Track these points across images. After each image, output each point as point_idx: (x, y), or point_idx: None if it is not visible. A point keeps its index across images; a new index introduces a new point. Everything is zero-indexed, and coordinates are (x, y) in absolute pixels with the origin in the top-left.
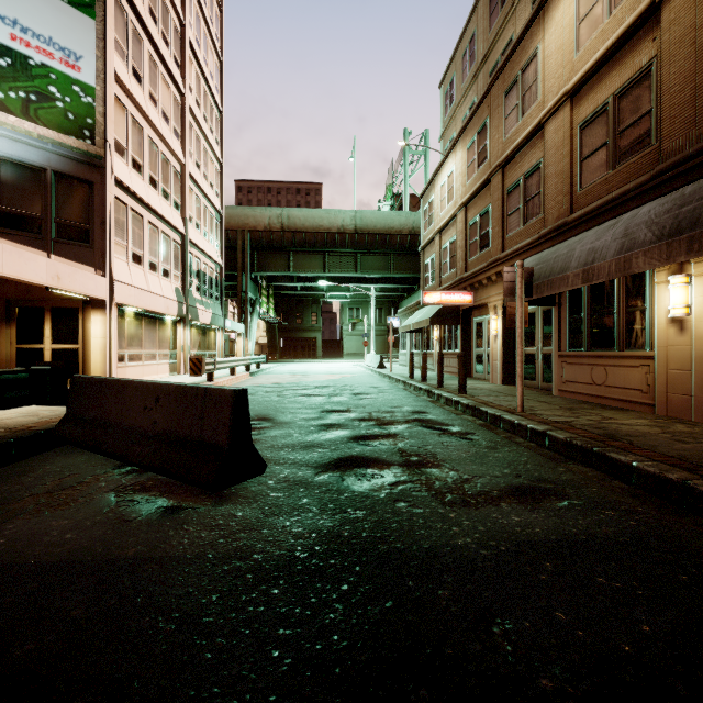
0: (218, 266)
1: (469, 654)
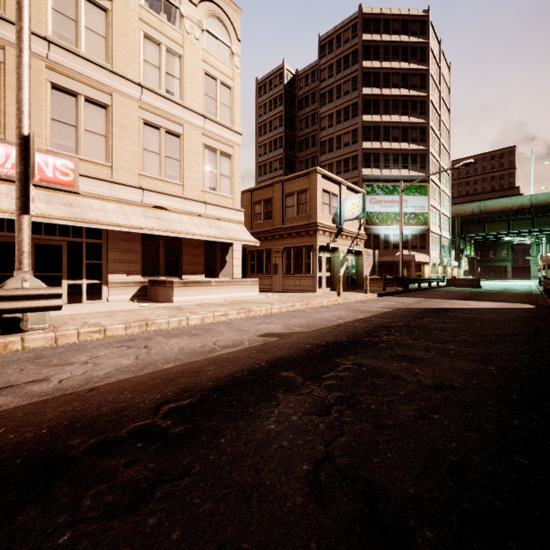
0: (448, 240)
1: (496, 290)
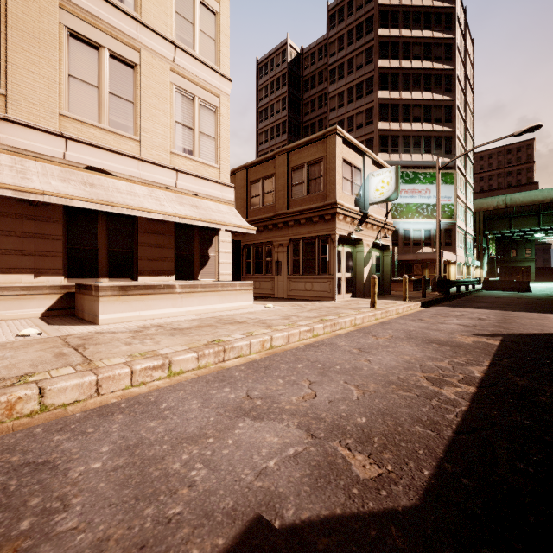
0: (471, 237)
1: None
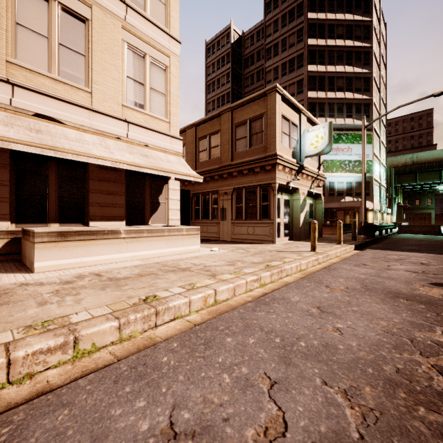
0: (384, 188)
1: None
